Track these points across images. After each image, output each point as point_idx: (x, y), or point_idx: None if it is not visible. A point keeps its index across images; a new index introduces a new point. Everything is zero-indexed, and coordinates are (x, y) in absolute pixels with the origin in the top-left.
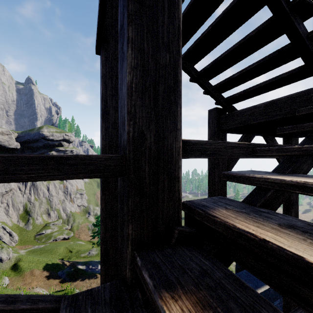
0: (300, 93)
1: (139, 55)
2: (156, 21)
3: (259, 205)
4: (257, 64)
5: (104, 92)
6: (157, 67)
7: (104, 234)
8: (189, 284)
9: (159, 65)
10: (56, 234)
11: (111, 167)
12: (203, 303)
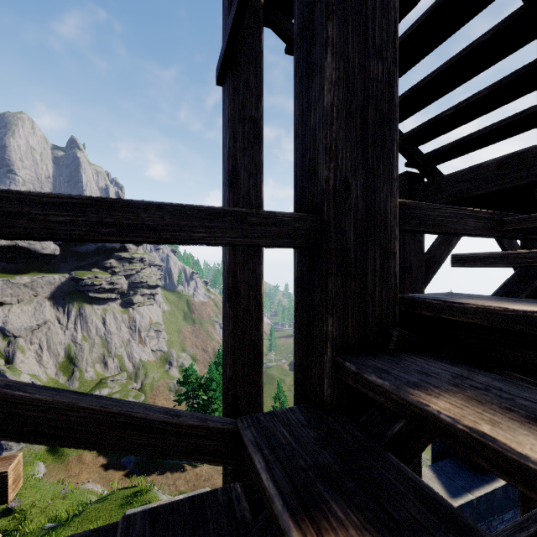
0: None
1: (342, 64)
2: (365, 13)
3: (525, 297)
4: (488, 91)
5: (232, 144)
6: (366, 82)
7: (232, 373)
8: (444, 385)
9: (368, 80)
10: (117, 397)
11: (301, 231)
12: (478, 400)
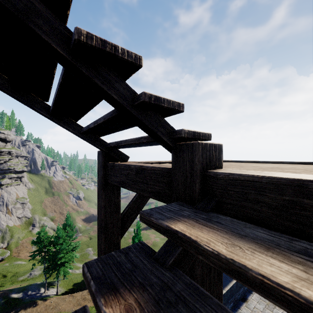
0: (161, 171)
1: None
2: None
3: None
4: (103, 120)
5: None
6: None
7: None
8: None
9: None
10: None
11: None
12: None
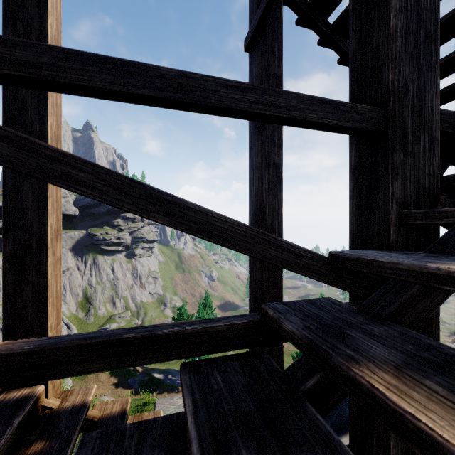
0: None
1: None
2: None
3: None
4: None
5: None
6: (418, 11)
7: (260, 276)
8: None
9: (420, 9)
10: None
11: (373, 119)
12: None
